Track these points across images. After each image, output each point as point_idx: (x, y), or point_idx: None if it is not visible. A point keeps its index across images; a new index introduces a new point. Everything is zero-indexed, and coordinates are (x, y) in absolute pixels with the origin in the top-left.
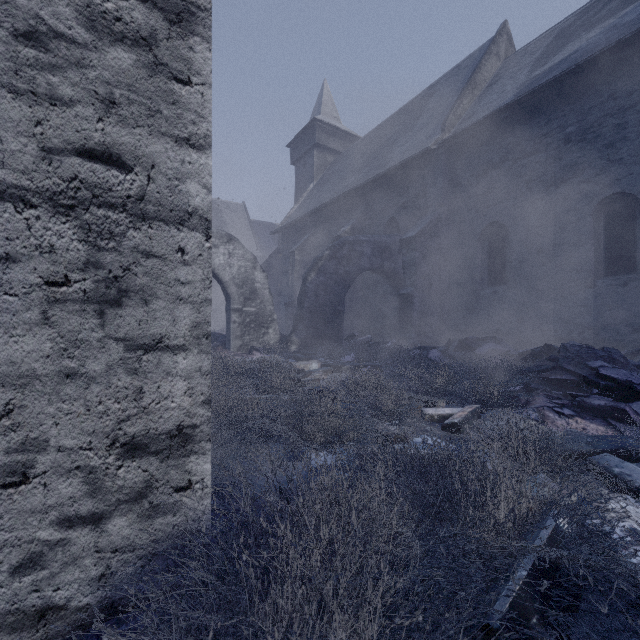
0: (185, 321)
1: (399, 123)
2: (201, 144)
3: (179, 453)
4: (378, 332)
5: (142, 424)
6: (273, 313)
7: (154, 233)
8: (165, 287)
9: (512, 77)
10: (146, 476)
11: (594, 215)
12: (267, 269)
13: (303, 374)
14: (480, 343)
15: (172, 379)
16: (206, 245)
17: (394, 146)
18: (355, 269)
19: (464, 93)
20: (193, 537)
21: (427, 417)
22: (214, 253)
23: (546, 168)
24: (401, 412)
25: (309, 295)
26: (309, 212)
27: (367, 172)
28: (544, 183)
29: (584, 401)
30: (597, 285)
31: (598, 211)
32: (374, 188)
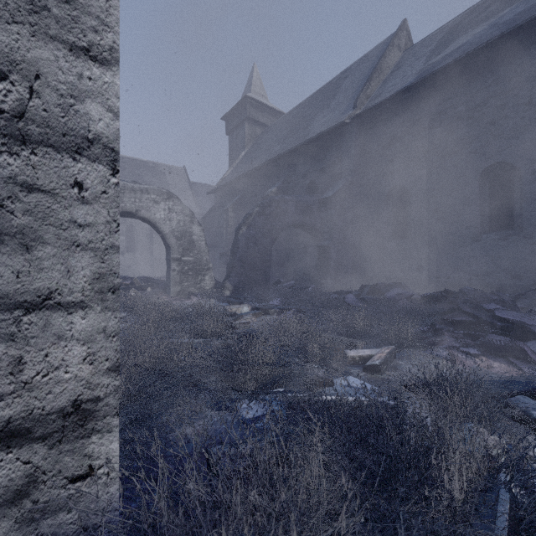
0: (84, 272)
1: (317, 101)
2: (105, 58)
3: (76, 434)
4: (300, 278)
5: (22, 404)
6: (209, 262)
7: (39, 161)
8: (55, 230)
9: (411, 65)
10: (28, 469)
11: (480, 181)
12: (204, 224)
13: (235, 317)
14: (388, 288)
15: (66, 344)
16: (112, 180)
17: (313, 120)
18: (281, 224)
19: (372, 77)
20: (95, 534)
21: (350, 359)
22: (155, 208)
23: (440, 141)
24: (326, 355)
25: (241, 246)
26: (241, 175)
27: (291, 142)
28: (439, 153)
29: (487, 341)
30: (482, 239)
31: (483, 177)
32: (297, 155)
